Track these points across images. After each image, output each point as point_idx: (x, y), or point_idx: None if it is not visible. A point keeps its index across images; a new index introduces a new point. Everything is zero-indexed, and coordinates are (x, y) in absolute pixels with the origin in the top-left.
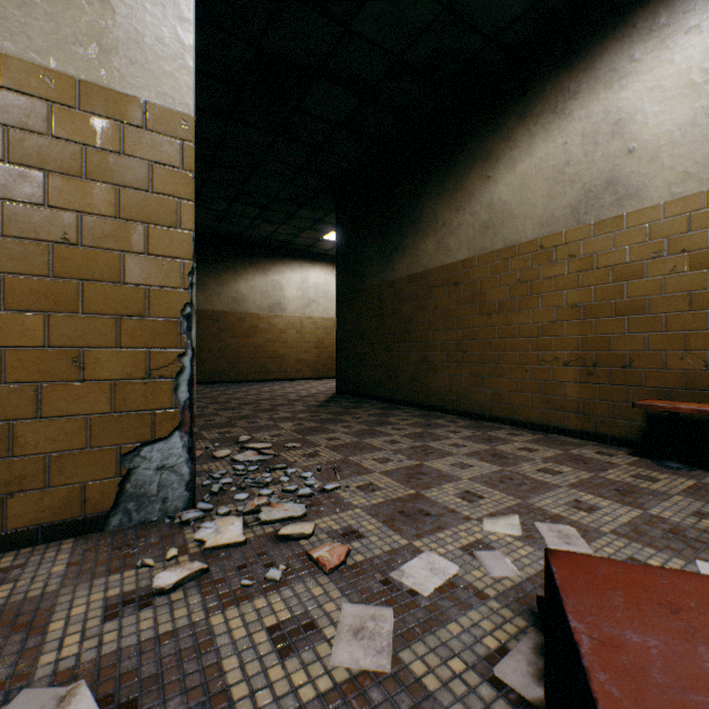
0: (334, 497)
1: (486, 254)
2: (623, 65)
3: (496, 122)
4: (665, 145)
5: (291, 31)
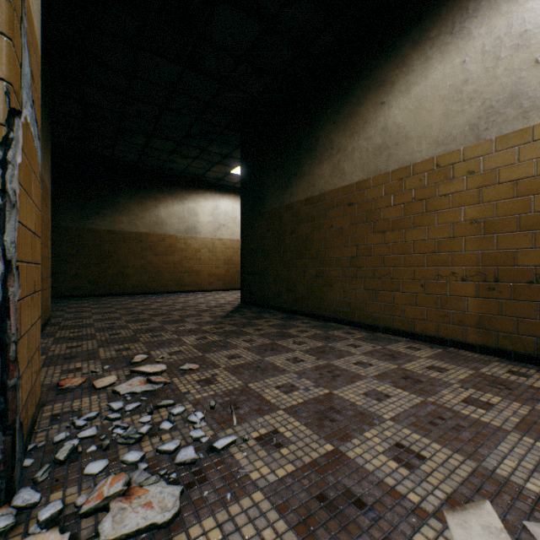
0: (225, 463)
1: (381, 175)
2: None
3: (391, 50)
4: None
5: None
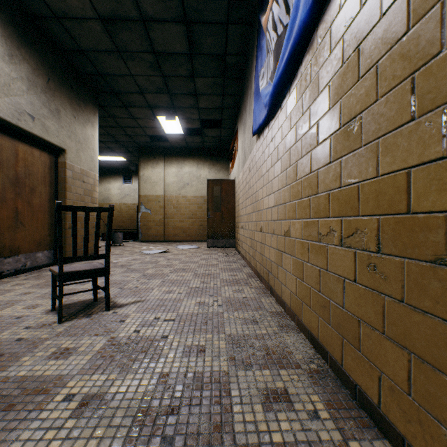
0: None
1: None
2: (110, 181)
3: None
4: (115, 195)
5: None
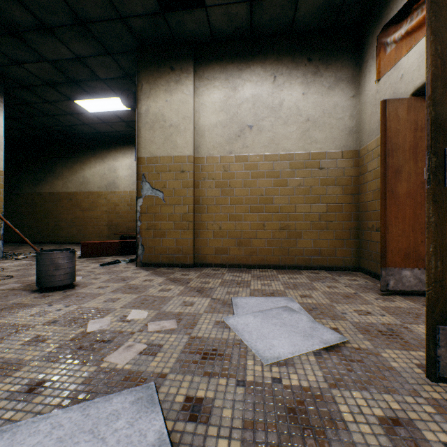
0: None
1: (83, 192)
2: (116, 157)
3: (86, 153)
4: (123, 179)
5: (5, 110)
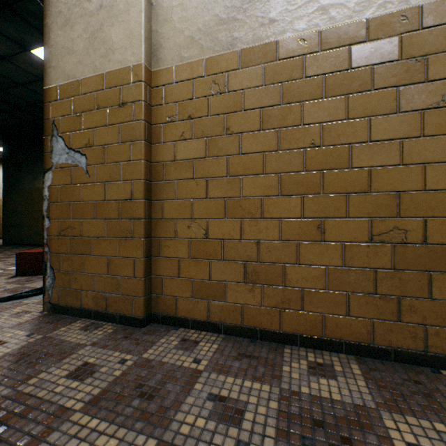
0: None
1: None
2: None
3: None
4: None
5: None
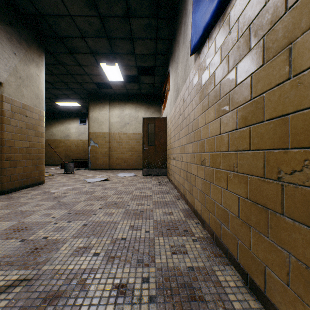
0: None
1: (51, 139)
2: (70, 123)
3: (53, 120)
4: (73, 133)
5: None
